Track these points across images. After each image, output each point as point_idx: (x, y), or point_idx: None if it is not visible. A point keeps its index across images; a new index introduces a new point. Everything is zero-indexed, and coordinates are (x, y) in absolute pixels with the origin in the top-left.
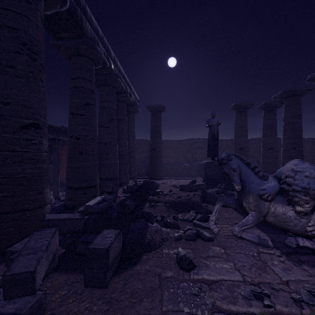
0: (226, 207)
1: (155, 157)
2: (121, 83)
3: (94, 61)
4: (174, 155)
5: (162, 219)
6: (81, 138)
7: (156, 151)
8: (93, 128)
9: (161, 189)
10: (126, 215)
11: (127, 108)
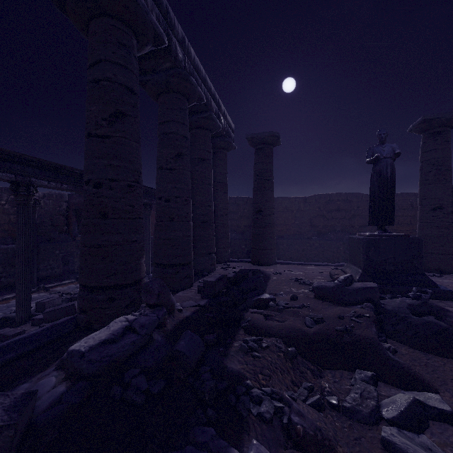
0: (451, 358)
1: (262, 226)
2: (197, 88)
3: (134, 29)
4: (294, 223)
5: (276, 411)
6: (105, 185)
7: (263, 214)
8: (130, 165)
9: (272, 286)
10: (172, 387)
11: (213, 142)
